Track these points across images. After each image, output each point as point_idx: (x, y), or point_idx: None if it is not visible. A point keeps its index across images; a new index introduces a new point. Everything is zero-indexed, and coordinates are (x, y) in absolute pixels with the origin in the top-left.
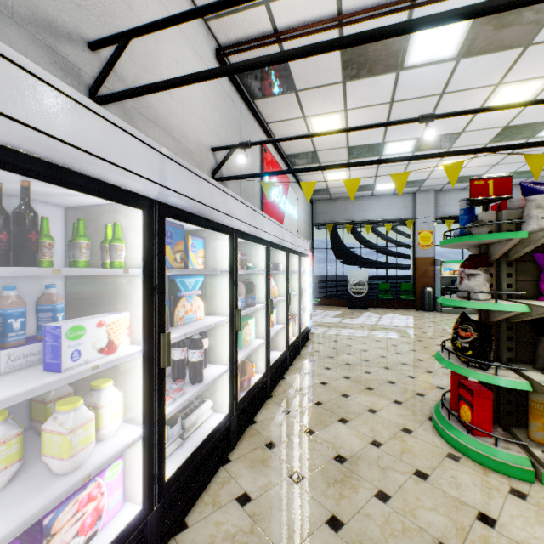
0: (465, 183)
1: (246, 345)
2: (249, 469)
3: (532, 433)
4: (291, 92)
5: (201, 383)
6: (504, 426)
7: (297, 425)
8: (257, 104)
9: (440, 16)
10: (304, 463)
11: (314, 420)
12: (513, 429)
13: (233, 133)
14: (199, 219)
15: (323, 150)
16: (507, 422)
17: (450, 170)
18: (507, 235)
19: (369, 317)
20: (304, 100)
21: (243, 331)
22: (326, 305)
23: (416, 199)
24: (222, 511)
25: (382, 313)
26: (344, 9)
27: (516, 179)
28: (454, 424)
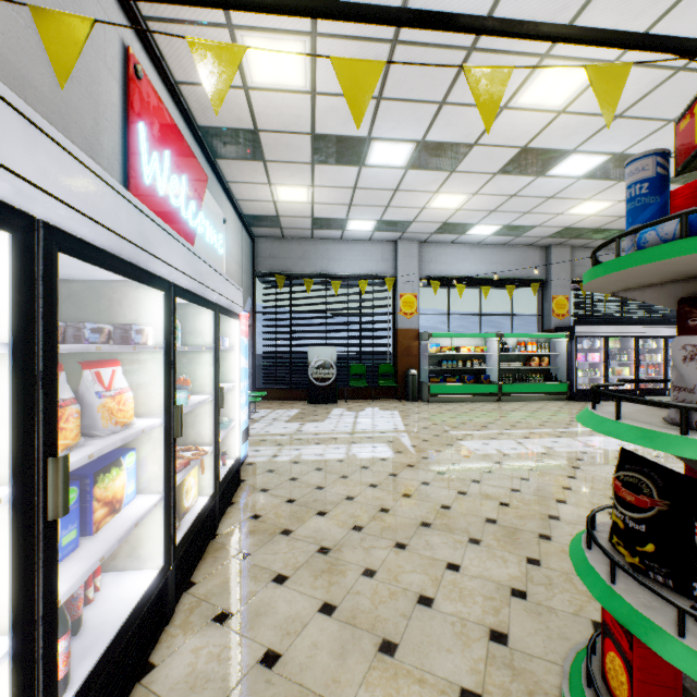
0: (454, 234)
1: None
2: None
3: None
4: None
5: None
6: None
7: None
8: None
9: None
10: None
11: None
12: None
13: None
14: None
15: (270, 130)
16: None
17: (602, 81)
18: None
19: (341, 417)
20: None
21: None
22: (276, 399)
23: (398, 250)
24: None
25: (357, 408)
26: None
27: (505, 237)
28: None
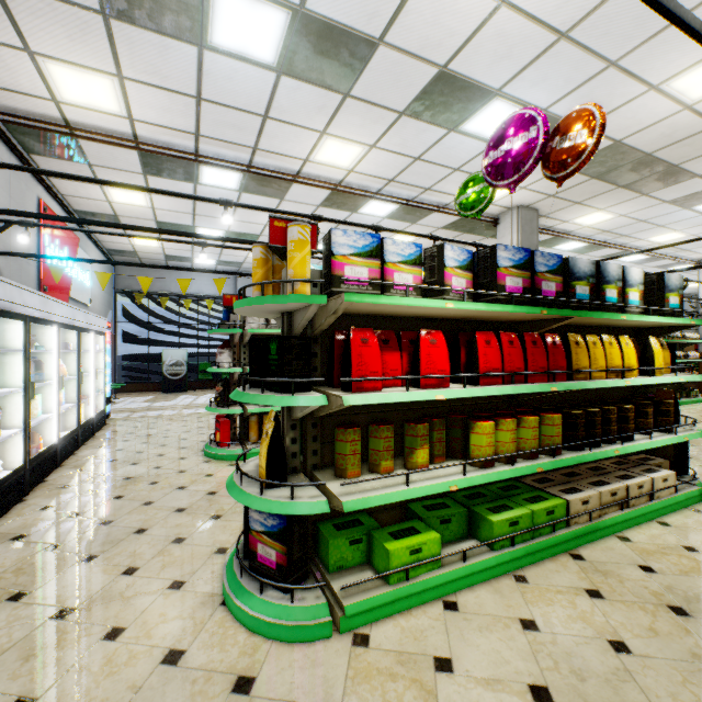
0: None
1: (33, 418)
2: (47, 498)
3: (251, 439)
4: (84, 163)
5: (0, 437)
6: (242, 441)
7: (91, 474)
8: (34, 158)
9: (174, 232)
10: (98, 486)
11: (109, 468)
12: (246, 441)
13: (2, 195)
14: (3, 312)
15: (127, 216)
16: (244, 439)
17: (218, 283)
18: (234, 330)
19: (185, 399)
20: (101, 173)
21: (31, 404)
22: (135, 391)
23: (238, 278)
24: (28, 515)
25: (201, 394)
26: (140, 135)
27: None
28: (213, 446)
